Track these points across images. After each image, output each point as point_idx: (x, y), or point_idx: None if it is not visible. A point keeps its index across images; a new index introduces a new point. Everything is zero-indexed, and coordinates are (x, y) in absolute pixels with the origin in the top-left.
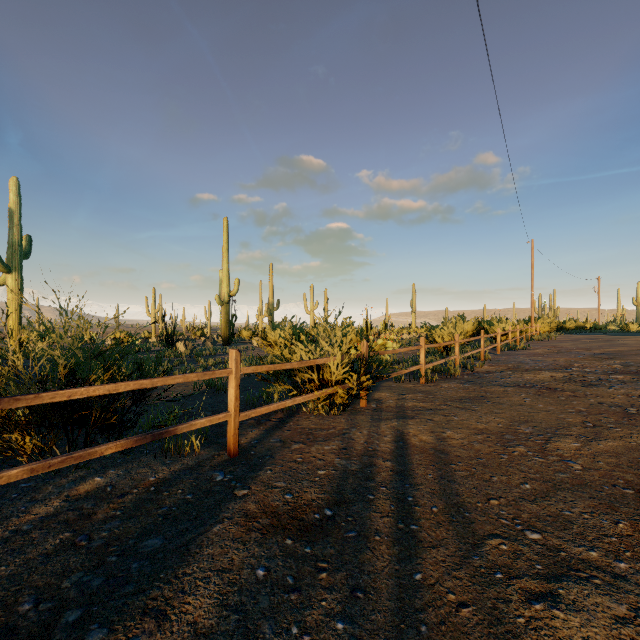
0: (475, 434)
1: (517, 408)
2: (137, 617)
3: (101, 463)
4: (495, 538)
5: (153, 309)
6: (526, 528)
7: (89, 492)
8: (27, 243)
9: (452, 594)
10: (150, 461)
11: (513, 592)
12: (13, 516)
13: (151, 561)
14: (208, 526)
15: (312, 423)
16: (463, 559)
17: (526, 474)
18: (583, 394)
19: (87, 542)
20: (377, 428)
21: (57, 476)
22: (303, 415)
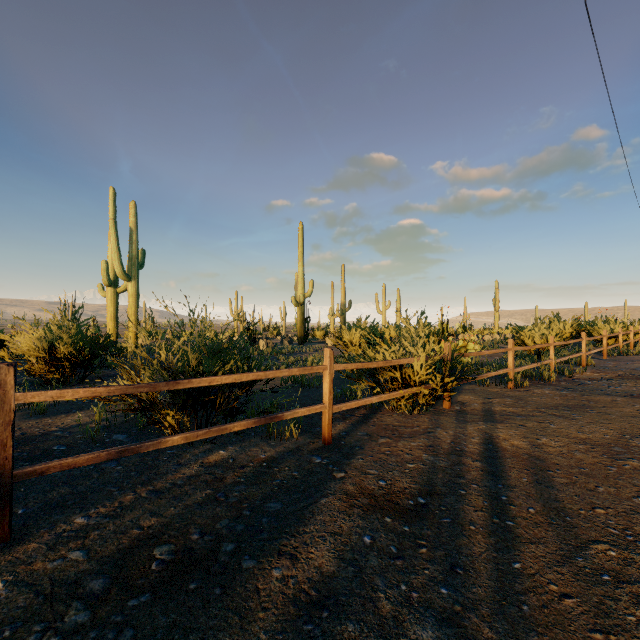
0: (576, 443)
1: (629, 420)
2: (275, 556)
3: (221, 440)
4: (601, 544)
5: (236, 310)
6: (639, 540)
7: (217, 462)
8: (142, 256)
9: (554, 585)
10: (258, 442)
11: (622, 594)
12: (168, 473)
13: (276, 518)
14: (316, 498)
15: (395, 420)
16: (565, 558)
17: (639, 488)
18: None
19: (225, 498)
20: (463, 429)
21: (191, 447)
22: (385, 413)
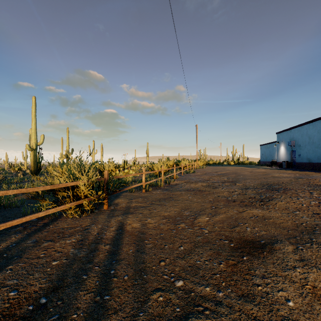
0: (162, 219)
1: (185, 202)
2: None
3: None
4: (157, 292)
5: None
6: (176, 279)
7: None
8: None
9: None
10: None
11: None
12: None
13: None
14: None
15: (67, 224)
16: (132, 318)
17: (182, 240)
18: (212, 192)
19: None
20: (108, 222)
21: None
22: (63, 219)
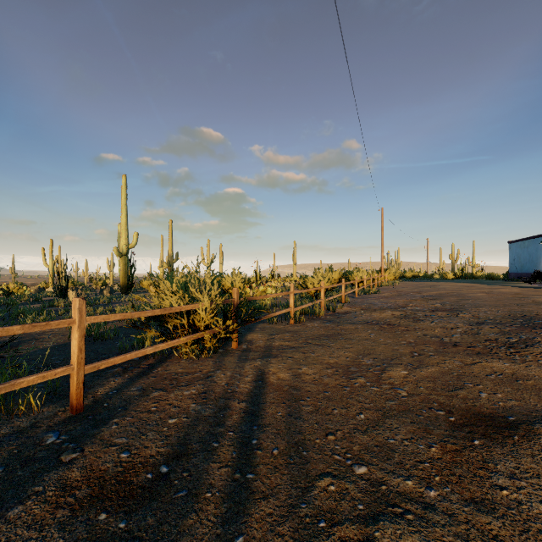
0: (326, 369)
1: (363, 342)
2: None
3: None
4: (326, 478)
5: (51, 260)
6: (355, 462)
7: None
8: None
9: None
10: None
11: None
12: None
13: None
14: (3, 510)
15: (180, 367)
16: (291, 509)
17: (362, 404)
18: (413, 328)
19: None
20: (241, 369)
21: None
22: (174, 360)
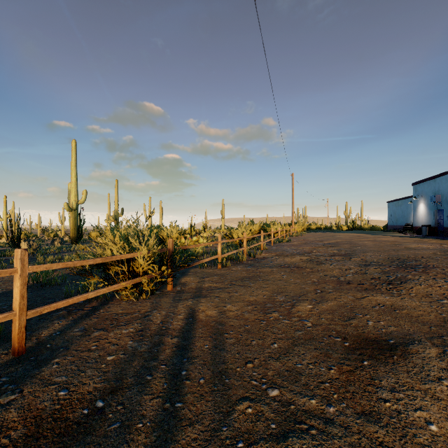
0: (247, 305)
1: (277, 283)
2: None
3: None
4: (244, 402)
5: (4, 214)
6: (269, 386)
7: None
8: None
9: None
10: None
11: None
12: None
13: None
14: None
15: (121, 309)
16: (213, 432)
17: (276, 335)
18: (317, 270)
19: None
20: (175, 308)
21: None
22: (116, 302)
